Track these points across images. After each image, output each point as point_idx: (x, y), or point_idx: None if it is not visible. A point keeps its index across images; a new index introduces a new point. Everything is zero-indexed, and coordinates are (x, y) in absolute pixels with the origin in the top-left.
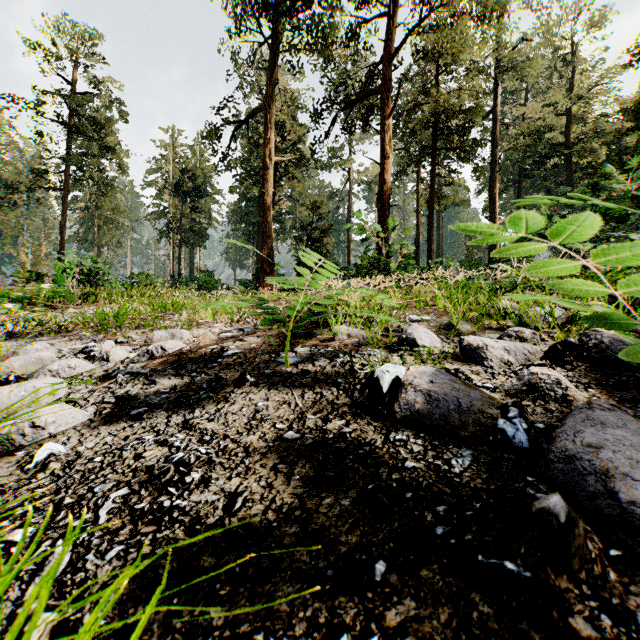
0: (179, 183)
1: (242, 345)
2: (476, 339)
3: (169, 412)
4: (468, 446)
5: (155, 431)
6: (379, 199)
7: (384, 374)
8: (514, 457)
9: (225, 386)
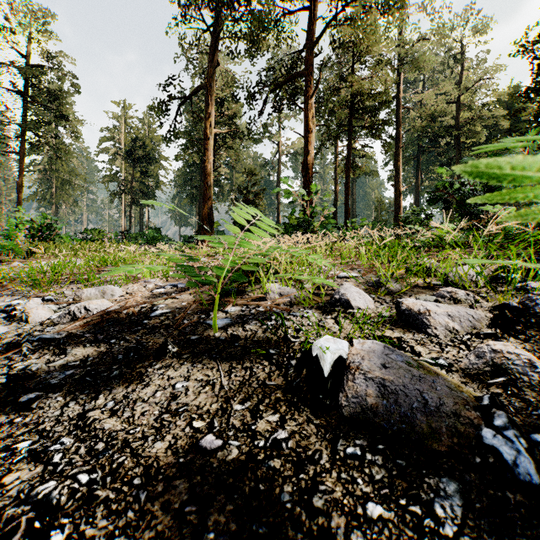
0: (130, 150)
1: (173, 303)
2: (416, 303)
3: (67, 398)
4: (450, 473)
5: (38, 431)
6: (304, 167)
7: (325, 353)
8: (523, 500)
9: (144, 357)
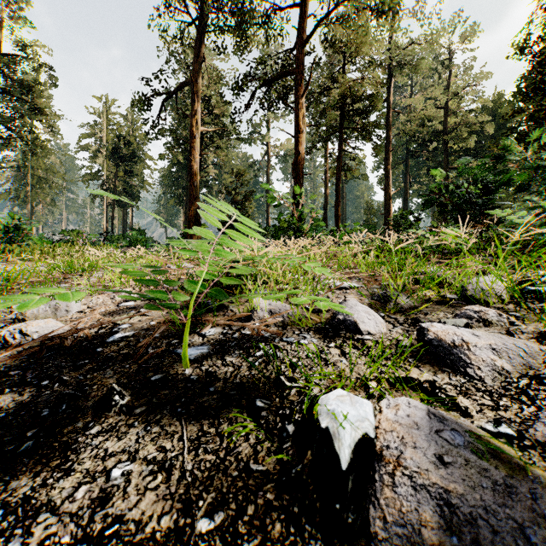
0: (112, 148)
1: (140, 322)
2: (447, 331)
3: None
4: None
5: None
6: (294, 168)
7: (341, 427)
8: None
9: (79, 413)
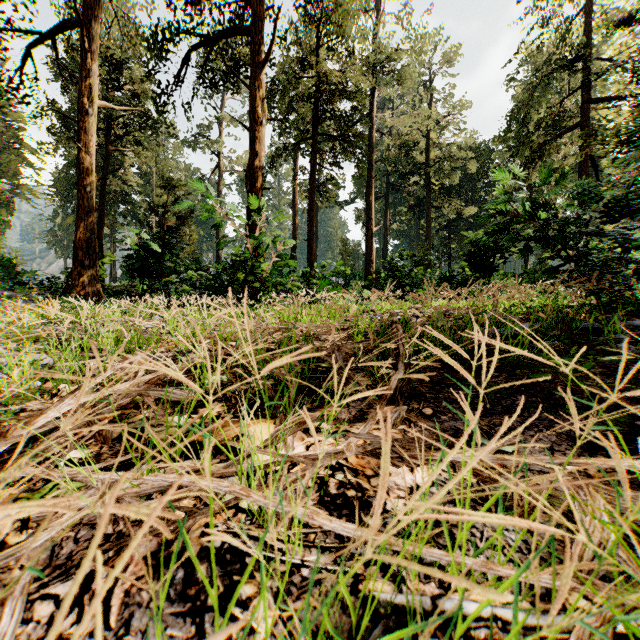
0: None
1: None
2: None
3: None
4: None
5: None
6: (249, 177)
7: None
8: None
9: None
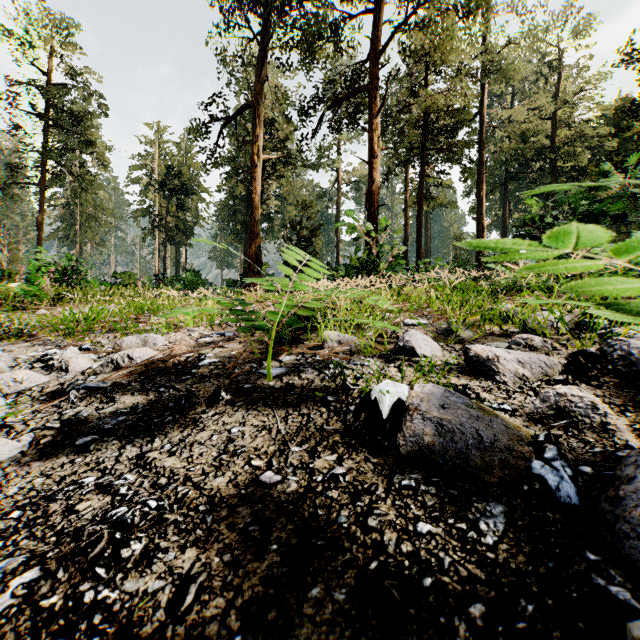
0: (164, 180)
1: (221, 352)
2: (485, 349)
3: (123, 441)
4: (497, 499)
5: (100, 469)
6: (368, 199)
7: (384, 395)
8: (562, 518)
9: (196, 405)
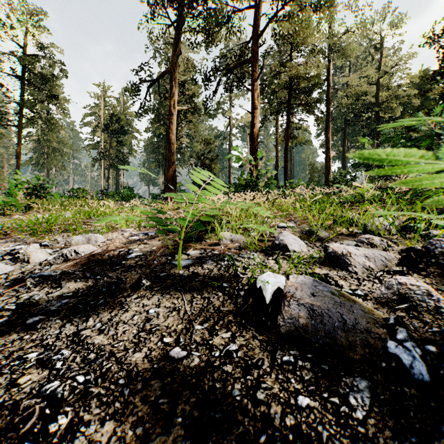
0: (108, 124)
1: (145, 248)
2: (340, 247)
3: (64, 320)
4: (362, 374)
5: (43, 345)
6: (251, 137)
7: (267, 285)
8: (417, 393)
9: (123, 290)
